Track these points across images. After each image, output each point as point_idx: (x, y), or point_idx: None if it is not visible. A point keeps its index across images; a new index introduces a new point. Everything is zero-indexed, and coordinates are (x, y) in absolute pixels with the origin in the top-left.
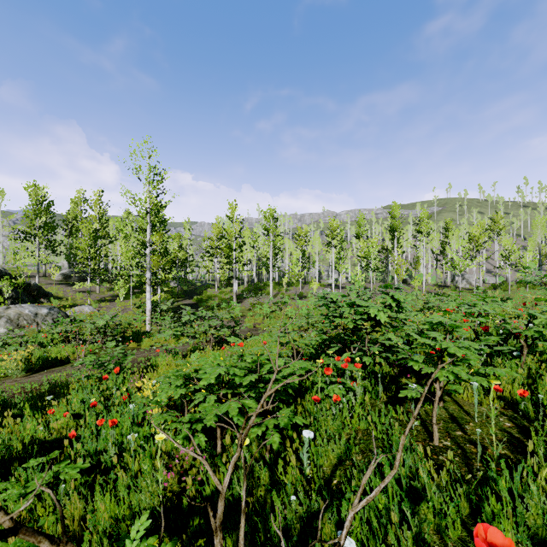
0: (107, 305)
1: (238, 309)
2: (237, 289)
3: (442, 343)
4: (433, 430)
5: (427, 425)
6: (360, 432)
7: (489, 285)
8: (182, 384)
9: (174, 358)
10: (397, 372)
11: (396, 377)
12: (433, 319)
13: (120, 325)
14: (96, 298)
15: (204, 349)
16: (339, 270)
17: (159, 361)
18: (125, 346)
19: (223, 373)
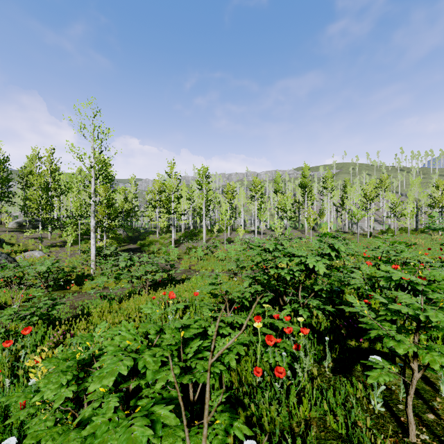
0: (57, 250)
1: (175, 253)
2: (175, 235)
3: (428, 313)
4: (409, 422)
5: (390, 404)
6: (314, 423)
7: (378, 231)
8: (72, 377)
9: (109, 303)
10: (345, 333)
11: (332, 329)
12: (391, 274)
13: (62, 270)
14: (47, 244)
15: (141, 292)
16: (261, 219)
17: (92, 309)
18: (67, 289)
19: (125, 371)
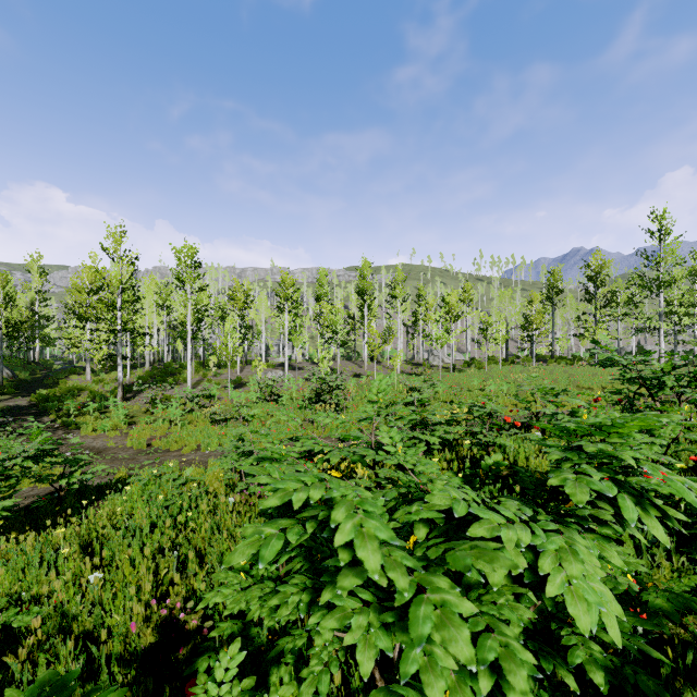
0: None
1: (119, 413)
2: (128, 375)
3: None
4: None
5: None
6: None
7: (460, 361)
8: None
9: None
10: None
11: None
12: None
13: None
14: None
15: None
16: (295, 344)
17: None
18: None
19: None
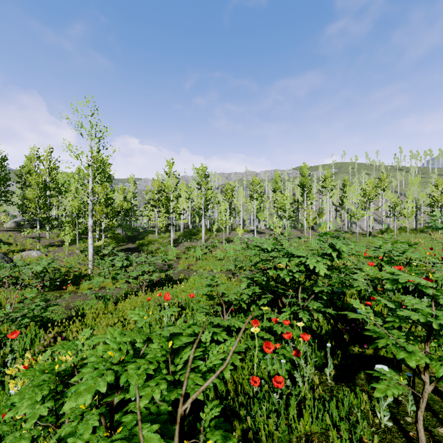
0: (55, 250)
1: (174, 252)
2: (174, 234)
3: (442, 321)
4: (419, 439)
5: (397, 416)
6: (315, 438)
7: (377, 230)
8: (49, 392)
9: (105, 304)
10: (348, 338)
11: (333, 332)
12: (398, 276)
13: (59, 270)
14: (45, 243)
15: (137, 293)
16: (260, 218)
17: (87, 310)
18: (63, 290)
19: (103, 388)
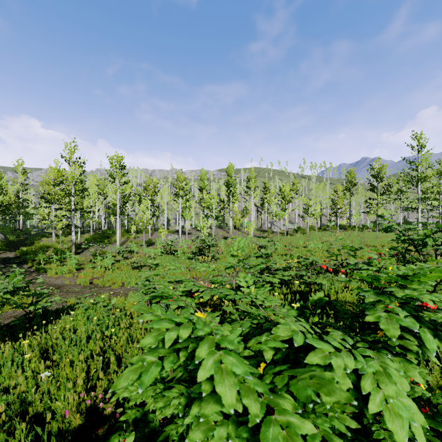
0: None
1: (72, 262)
2: (79, 237)
3: None
4: None
5: None
6: None
7: (291, 229)
8: None
9: None
10: None
11: None
12: None
13: None
14: None
15: None
16: (186, 218)
17: None
18: None
19: None
